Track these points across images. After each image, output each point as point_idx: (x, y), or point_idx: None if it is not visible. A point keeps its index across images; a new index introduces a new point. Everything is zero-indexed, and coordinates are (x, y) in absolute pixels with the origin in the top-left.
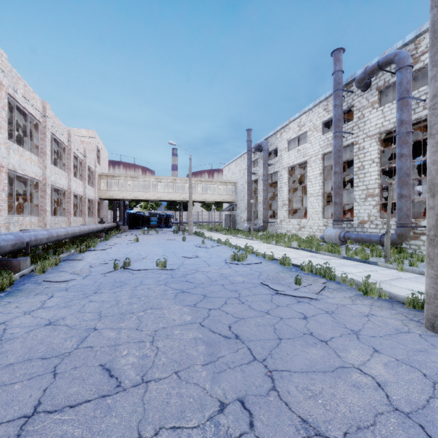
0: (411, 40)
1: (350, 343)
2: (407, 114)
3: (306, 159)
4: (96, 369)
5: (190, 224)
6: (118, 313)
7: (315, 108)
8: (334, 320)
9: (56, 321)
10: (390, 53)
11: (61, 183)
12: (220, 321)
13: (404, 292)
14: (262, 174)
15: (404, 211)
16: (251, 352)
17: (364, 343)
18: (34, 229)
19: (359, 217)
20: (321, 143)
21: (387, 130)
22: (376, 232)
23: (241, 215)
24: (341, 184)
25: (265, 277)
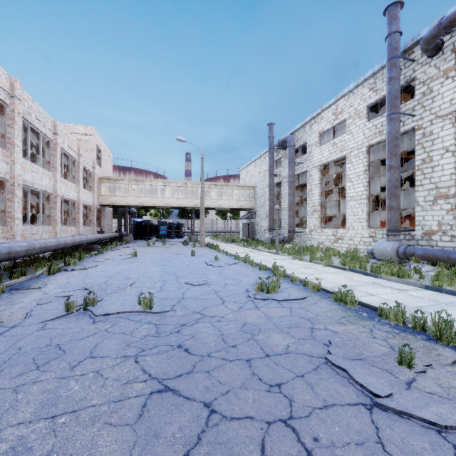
0: None
1: None
2: None
3: (345, 153)
4: None
5: (202, 235)
6: None
7: (357, 89)
8: None
9: None
10: None
11: (42, 185)
12: None
13: None
14: (286, 175)
15: None
16: None
17: None
18: None
19: (424, 226)
20: (367, 132)
21: None
22: (452, 246)
23: (261, 223)
24: (398, 182)
25: (329, 340)
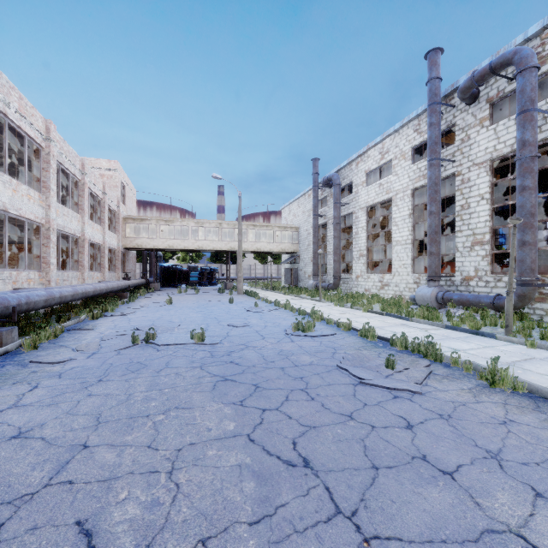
0: (536, 33)
1: (490, 477)
2: (532, 133)
3: (391, 195)
4: (69, 532)
5: (240, 281)
6: (126, 416)
7: (402, 129)
8: (455, 431)
9: (29, 432)
10: (507, 50)
11: (71, 228)
12: (278, 433)
13: (547, 381)
14: (332, 216)
15: (527, 264)
16: (331, 495)
17: (514, 479)
18: (32, 288)
19: (463, 271)
20: (411, 175)
21: (502, 155)
22: (487, 292)
23: (305, 269)
24: (438, 228)
25: (343, 357)
